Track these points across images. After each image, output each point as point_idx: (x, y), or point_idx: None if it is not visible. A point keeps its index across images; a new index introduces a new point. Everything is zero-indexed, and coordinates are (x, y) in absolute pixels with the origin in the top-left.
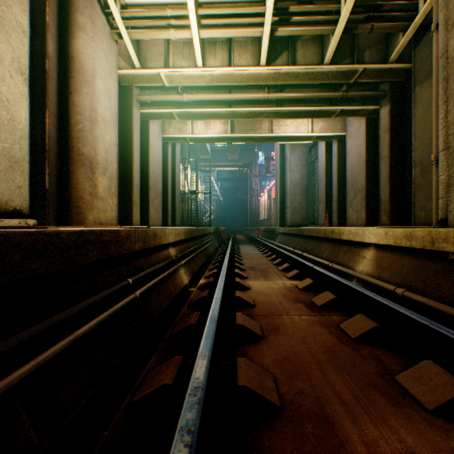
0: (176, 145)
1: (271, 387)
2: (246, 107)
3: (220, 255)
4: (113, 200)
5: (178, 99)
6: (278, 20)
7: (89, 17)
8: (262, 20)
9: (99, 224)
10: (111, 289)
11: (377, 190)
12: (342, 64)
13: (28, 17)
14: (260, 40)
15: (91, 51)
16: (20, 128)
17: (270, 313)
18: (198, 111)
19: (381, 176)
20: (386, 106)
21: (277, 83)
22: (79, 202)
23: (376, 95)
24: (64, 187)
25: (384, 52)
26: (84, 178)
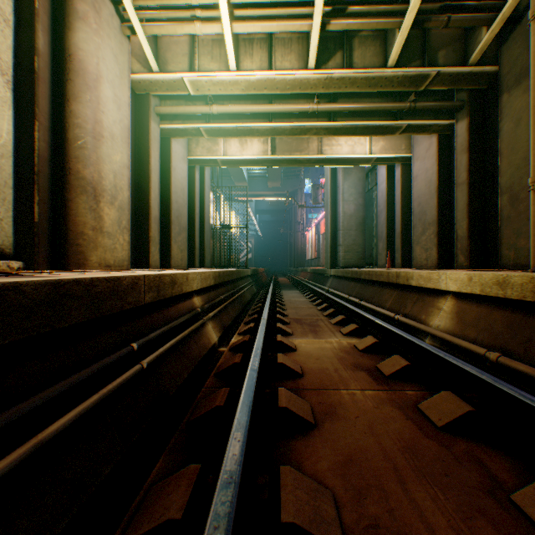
0: (206, 170)
1: (331, 517)
2: (290, 121)
3: (258, 304)
4: (124, 236)
5: (206, 111)
6: (331, 10)
7: (91, 4)
8: (310, 10)
9: (105, 266)
10: (104, 361)
11: (452, 224)
12: (410, 66)
13: (12, 2)
14: (308, 37)
15: (94, 47)
16: (1, 144)
17: (323, 386)
18: (231, 127)
19: (457, 206)
20: (464, 120)
21: (329, 91)
22: (79, 239)
23: (451, 106)
24: (59, 220)
25: (462, 51)
26: (85, 208)
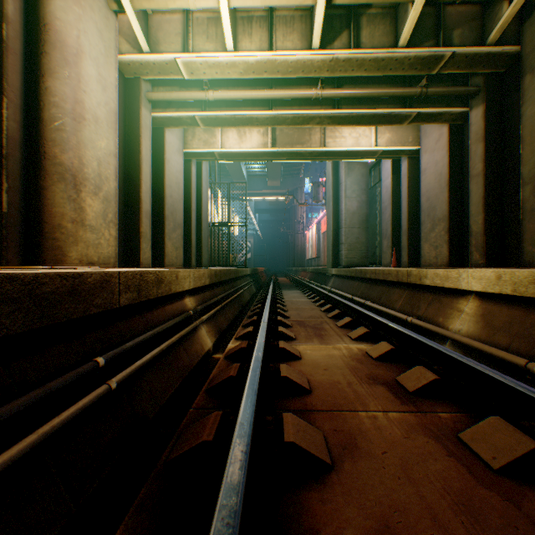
0: (203, 164)
1: None
2: (292, 109)
3: (257, 305)
4: (111, 231)
5: (202, 97)
6: None
7: None
8: None
9: (88, 264)
10: (49, 386)
11: (464, 219)
12: (422, 47)
13: None
14: (312, 15)
15: (74, 18)
16: None
17: (337, 406)
18: (228, 115)
19: (471, 200)
20: (480, 107)
21: (334, 75)
22: (56, 232)
23: (466, 92)
24: (32, 211)
25: (479, 31)
26: (62, 198)
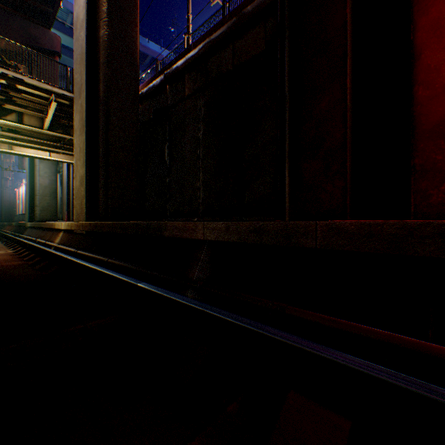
0: None
1: None
2: None
3: None
4: None
5: None
6: (7, 99)
7: None
8: None
9: None
10: None
11: None
12: (58, 132)
13: None
14: None
15: None
16: None
17: None
18: None
19: None
20: None
21: (11, 128)
22: None
23: None
24: None
25: None
26: None
